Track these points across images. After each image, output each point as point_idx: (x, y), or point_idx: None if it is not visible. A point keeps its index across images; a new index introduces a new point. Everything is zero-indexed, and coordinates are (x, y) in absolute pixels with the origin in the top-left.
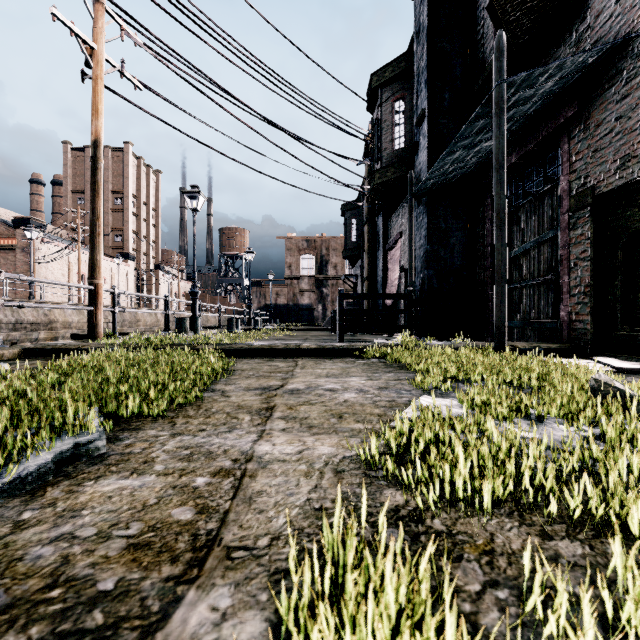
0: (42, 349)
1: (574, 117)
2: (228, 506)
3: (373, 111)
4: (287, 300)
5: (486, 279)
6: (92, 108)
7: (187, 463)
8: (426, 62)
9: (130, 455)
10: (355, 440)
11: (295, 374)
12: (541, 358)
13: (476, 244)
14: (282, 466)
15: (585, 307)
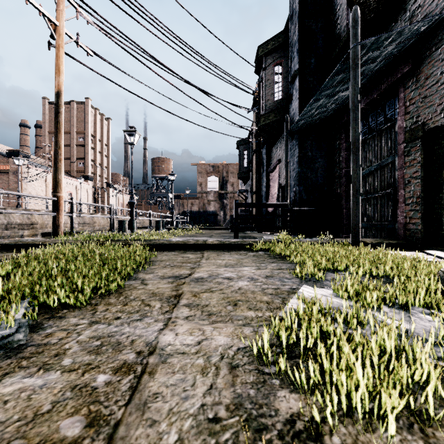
0: (15, 244)
1: (408, 73)
2: (120, 415)
3: (259, 73)
4: (199, 208)
5: (341, 193)
6: (55, 68)
7: (94, 356)
8: (298, 36)
9: (45, 346)
10: (248, 329)
11: (201, 264)
12: (388, 252)
13: (334, 167)
14: (181, 360)
15: (417, 213)
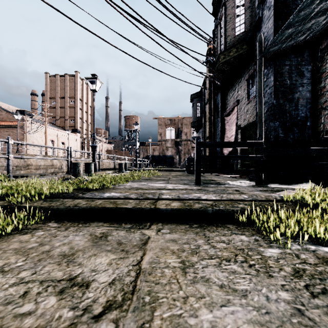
0: None
1: None
2: None
3: (217, 15)
4: (159, 153)
5: None
6: None
7: None
8: None
9: None
10: None
11: None
12: None
13: (320, 97)
14: None
15: None
